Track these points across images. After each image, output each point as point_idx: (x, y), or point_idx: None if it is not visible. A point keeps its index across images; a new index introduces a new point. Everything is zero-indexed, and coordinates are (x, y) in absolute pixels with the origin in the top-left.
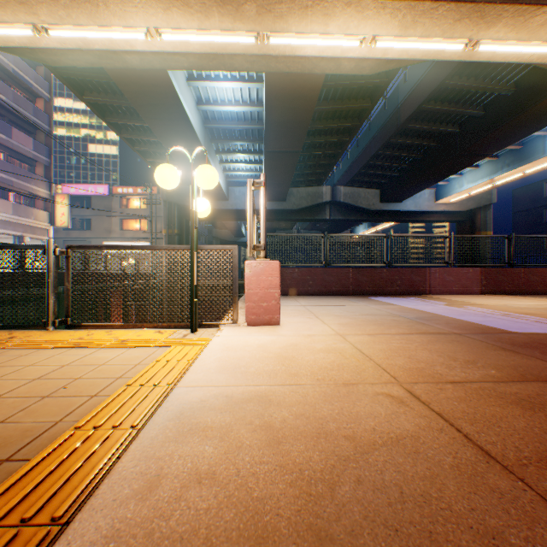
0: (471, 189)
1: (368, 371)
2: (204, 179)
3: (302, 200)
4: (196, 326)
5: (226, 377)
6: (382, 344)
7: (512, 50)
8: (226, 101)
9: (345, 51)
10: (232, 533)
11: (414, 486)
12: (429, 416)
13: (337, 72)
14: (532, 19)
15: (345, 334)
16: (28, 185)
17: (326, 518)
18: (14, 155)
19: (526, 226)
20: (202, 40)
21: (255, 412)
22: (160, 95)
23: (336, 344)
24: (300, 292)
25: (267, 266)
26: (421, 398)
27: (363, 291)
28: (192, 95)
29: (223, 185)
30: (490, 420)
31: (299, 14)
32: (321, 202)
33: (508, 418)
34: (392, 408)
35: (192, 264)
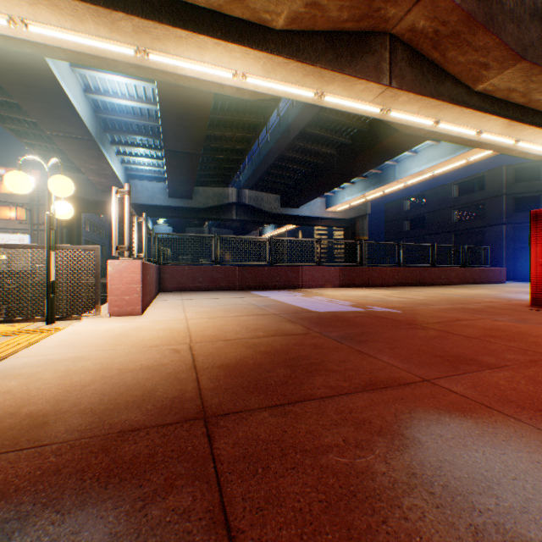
0: (350, 201)
1: (178, 338)
2: (58, 188)
3: (209, 199)
4: (53, 318)
5: (59, 350)
6: (211, 323)
7: (347, 105)
8: (119, 94)
9: (223, 79)
10: (7, 406)
11: (136, 381)
12: (186, 356)
13: (222, 92)
14: (356, 86)
15: (192, 318)
16: None
17: (70, 396)
18: None
19: (393, 234)
20: (78, 41)
21: (65, 365)
22: (35, 76)
23: (175, 325)
24: (191, 288)
25: (130, 264)
26: (194, 349)
27: (249, 287)
28: (79, 81)
29: (122, 178)
30: (220, 354)
31: (176, 41)
32: (228, 203)
33: (231, 352)
34: (168, 354)
35: (49, 262)
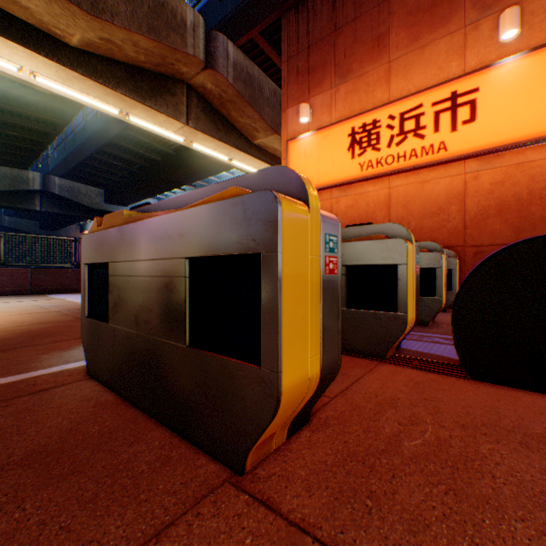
0: None
1: None
2: None
3: None
4: None
5: None
6: None
7: (154, 129)
8: None
9: (4, 68)
10: None
11: None
12: None
13: (6, 75)
14: (159, 117)
15: None
16: None
17: None
18: None
19: None
20: None
21: None
22: None
23: None
24: None
25: None
26: None
27: (47, 290)
28: None
29: None
30: None
31: None
32: (28, 190)
33: None
34: None
35: None
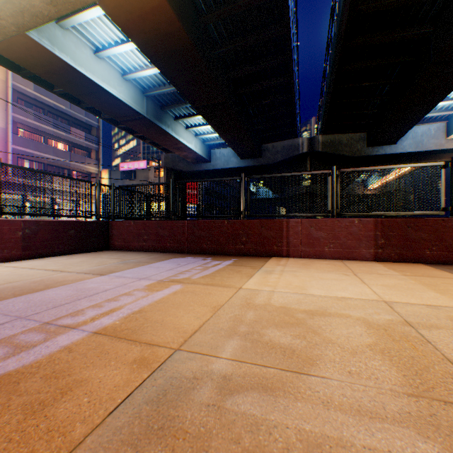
0: None
1: None
2: None
3: (277, 154)
4: None
5: None
6: None
7: None
8: (142, 66)
9: None
10: None
11: None
12: None
13: None
14: None
15: None
16: (82, 166)
17: None
18: (75, 146)
19: None
20: None
21: None
22: (62, 71)
23: None
24: (136, 248)
25: None
26: None
27: (201, 249)
28: (112, 67)
29: (197, 149)
30: None
31: None
32: (297, 154)
33: None
34: None
35: None
